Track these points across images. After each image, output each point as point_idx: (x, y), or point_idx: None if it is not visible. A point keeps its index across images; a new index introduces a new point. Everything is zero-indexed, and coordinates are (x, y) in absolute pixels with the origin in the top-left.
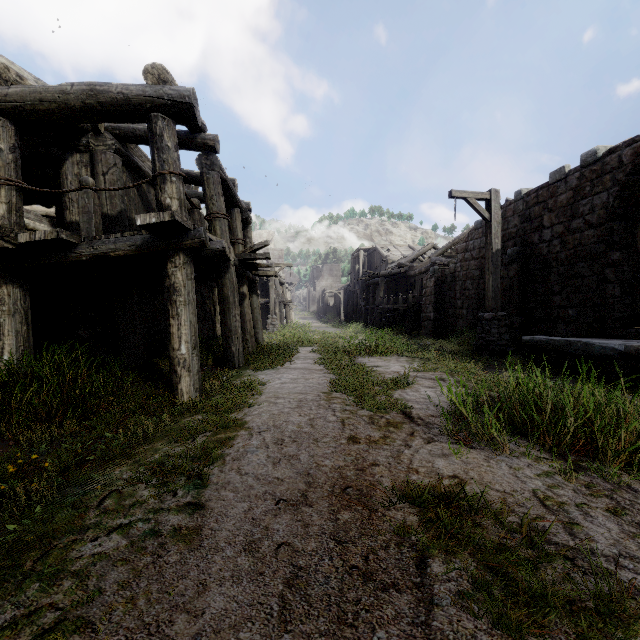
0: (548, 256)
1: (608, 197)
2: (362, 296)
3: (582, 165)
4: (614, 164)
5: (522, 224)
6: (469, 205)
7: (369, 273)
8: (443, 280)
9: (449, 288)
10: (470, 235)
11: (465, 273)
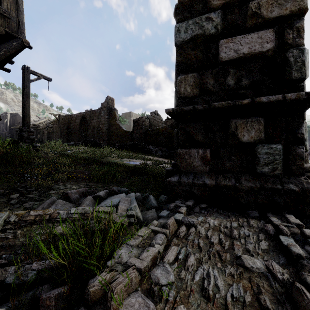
0: (72, 129)
1: (79, 120)
2: (10, 136)
3: (76, 114)
4: (80, 115)
5: (68, 121)
6: (54, 116)
7: (13, 125)
8: (50, 132)
9: (52, 134)
10: (57, 121)
11: (56, 130)
